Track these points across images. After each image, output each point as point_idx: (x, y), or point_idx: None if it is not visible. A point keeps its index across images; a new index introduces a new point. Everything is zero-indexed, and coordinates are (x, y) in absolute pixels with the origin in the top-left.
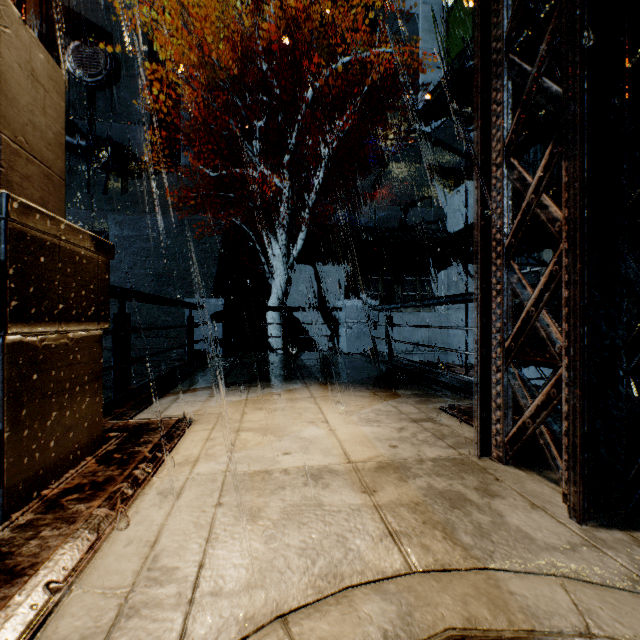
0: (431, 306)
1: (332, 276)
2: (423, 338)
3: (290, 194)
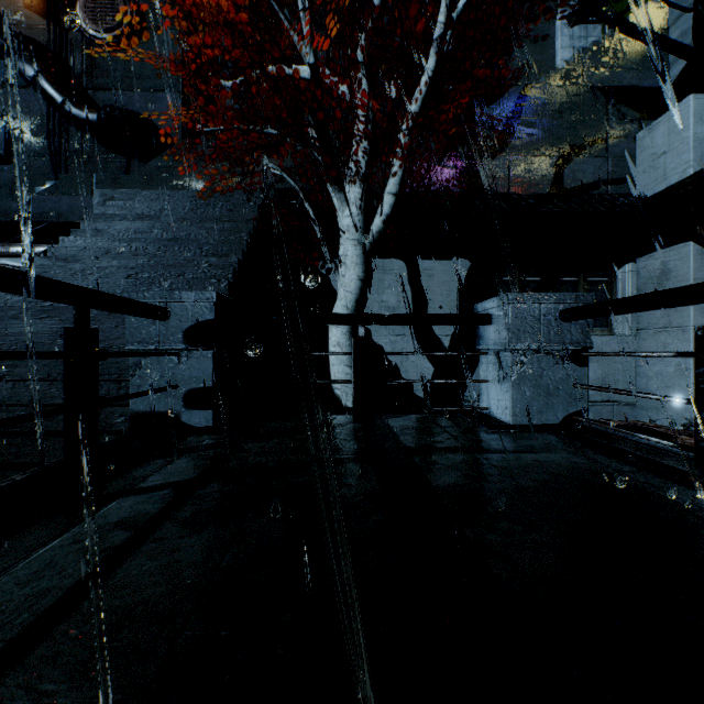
0: (605, 325)
1: (436, 276)
2: (592, 379)
3: (369, 112)
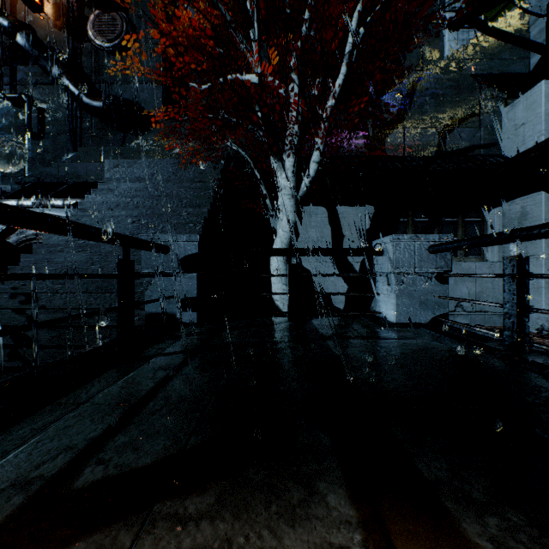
0: (478, 254)
1: (349, 218)
2: (468, 295)
3: (299, 104)
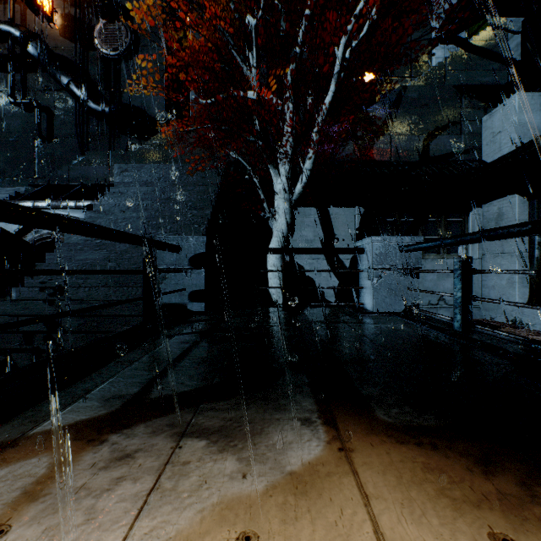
0: None
1: (340, 219)
2: (450, 289)
3: (293, 117)
